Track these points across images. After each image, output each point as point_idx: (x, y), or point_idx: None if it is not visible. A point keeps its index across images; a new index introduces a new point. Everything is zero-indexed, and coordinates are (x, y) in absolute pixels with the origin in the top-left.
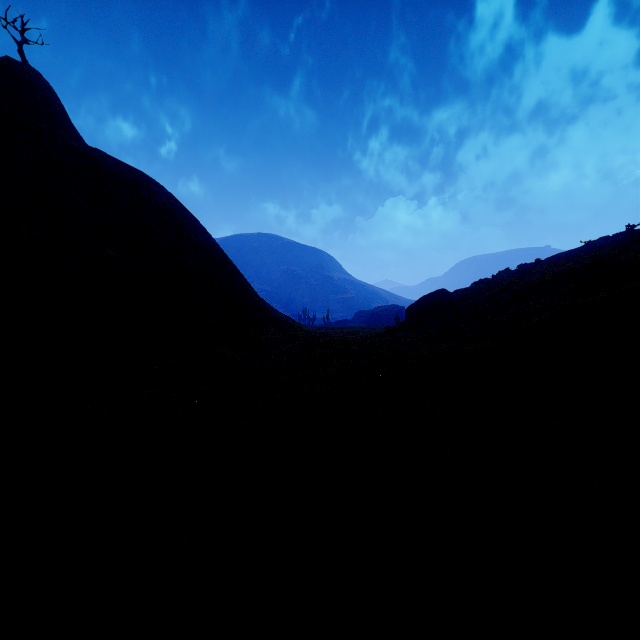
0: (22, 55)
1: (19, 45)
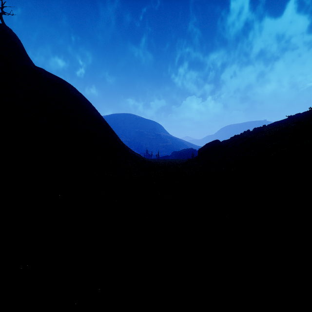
0: (2, 20)
1: (0, 15)
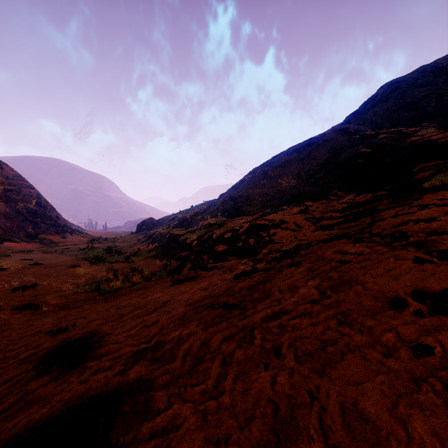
0: None
1: None
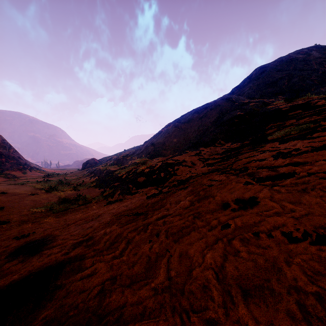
0: None
1: None
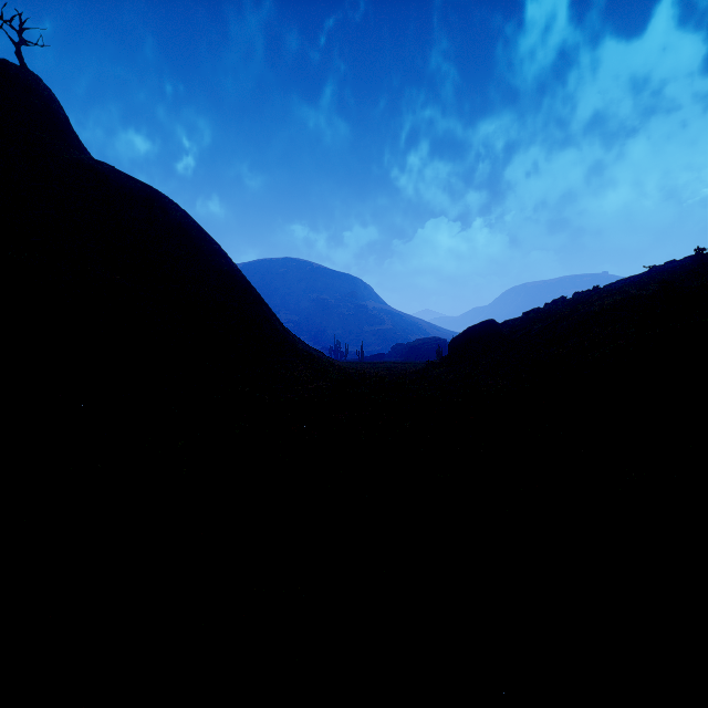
0: (20, 58)
1: (17, 46)
